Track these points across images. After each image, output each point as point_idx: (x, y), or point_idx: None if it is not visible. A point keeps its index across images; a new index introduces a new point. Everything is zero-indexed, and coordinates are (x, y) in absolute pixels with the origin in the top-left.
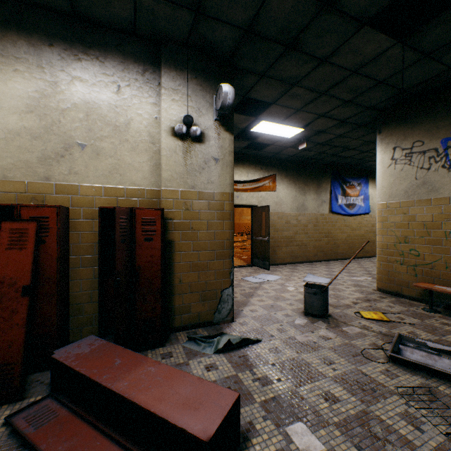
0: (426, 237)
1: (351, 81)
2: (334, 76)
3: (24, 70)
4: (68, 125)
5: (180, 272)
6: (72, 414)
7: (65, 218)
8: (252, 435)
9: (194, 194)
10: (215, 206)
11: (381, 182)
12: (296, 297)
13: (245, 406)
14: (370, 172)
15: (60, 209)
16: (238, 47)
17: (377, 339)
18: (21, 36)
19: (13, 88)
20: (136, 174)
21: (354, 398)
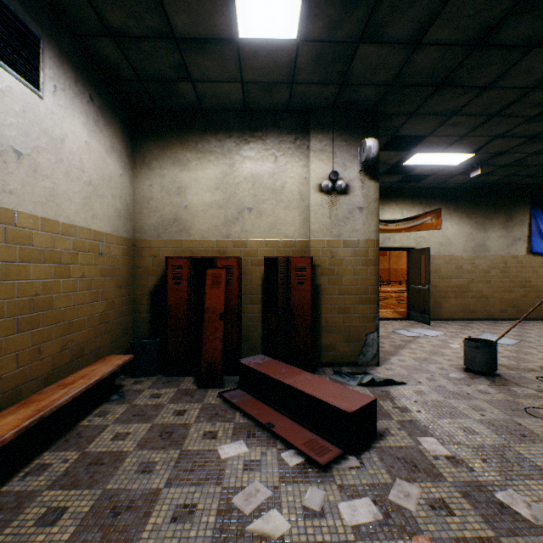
0: None
1: (532, 97)
2: (505, 97)
3: (214, 159)
4: (241, 195)
5: (326, 313)
6: (256, 399)
7: (241, 266)
8: (387, 435)
9: (338, 242)
10: (360, 253)
11: None
12: (458, 354)
13: (383, 420)
14: None
15: (239, 260)
16: (383, 98)
17: None
18: (212, 135)
19: (208, 174)
20: (289, 228)
21: (496, 436)
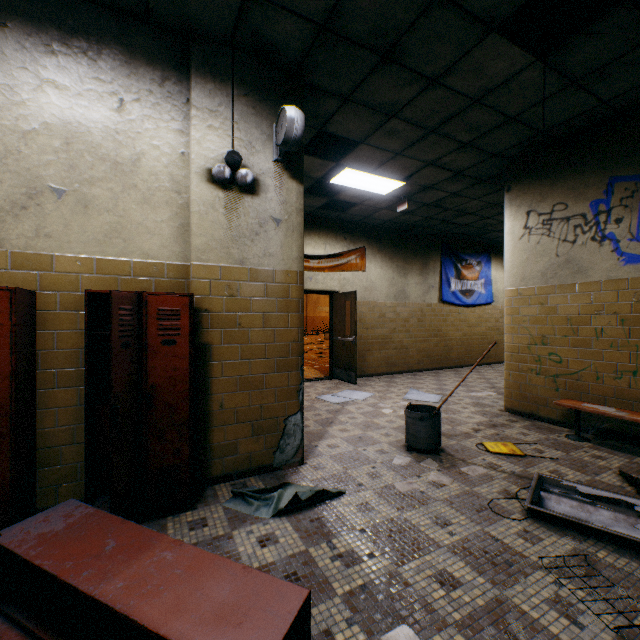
0: (571, 337)
1: (471, 114)
2: (448, 106)
3: None
4: (34, 158)
5: (221, 392)
6: None
7: (28, 308)
8: None
9: (242, 272)
10: (276, 292)
11: (511, 259)
12: (394, 424)
13: (319, 603)
14: (493, 246)
15: (16, 294)
16: (310, 52)
17: (509, 483)
18: None
19: None
20: (150, 240)
21: (482, 578)
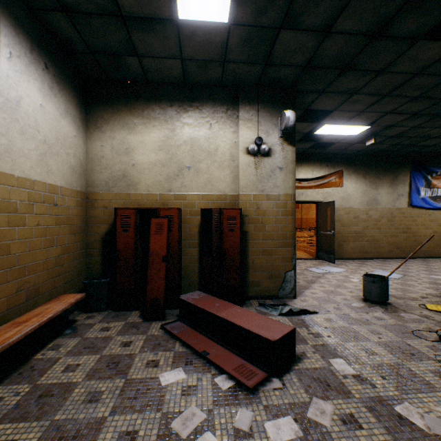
0: None
1: (415, 81)
2: (395, 80)
3: (158, 124)
4: (181, 155)
5: (253, 255)
6: (193, 330)
7: (181, 215)
8: (304, 358)
9: (263, 196)
10: (280, 205)
11: None
12: (358, 287)
13: (300, 345)
14: None
15: (179, 210)
16: (299, 78)
17: (434, 325)
18: (156, 104)
19: (152, 137)
20: (221, 184)
21: (391, 355)
